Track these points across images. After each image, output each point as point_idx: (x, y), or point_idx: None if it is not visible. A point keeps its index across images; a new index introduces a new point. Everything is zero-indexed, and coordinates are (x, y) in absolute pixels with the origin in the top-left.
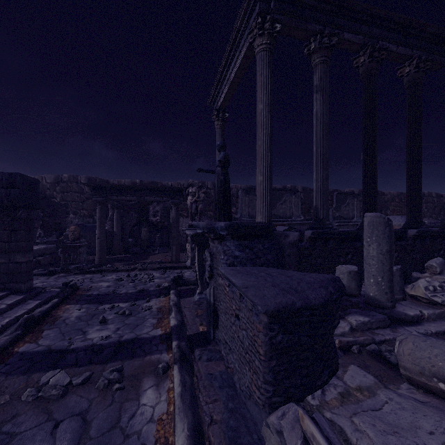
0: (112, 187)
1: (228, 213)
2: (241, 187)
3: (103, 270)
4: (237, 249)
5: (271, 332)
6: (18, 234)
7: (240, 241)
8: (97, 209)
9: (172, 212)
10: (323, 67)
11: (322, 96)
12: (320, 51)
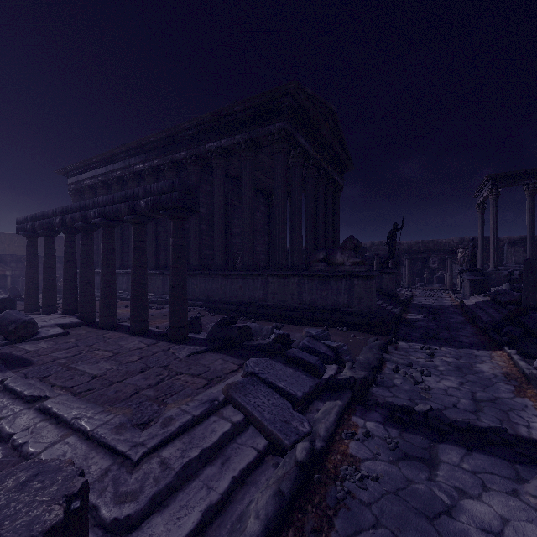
0: (414, 251)
1: (474, 264)
2: (514, 238)
3: (414, 288)
4: (469, 274)
5: (470, 284)
6: (398, 271)
7: (470, 272)
8: (406, 262)
9: (446, 261)
10: (530, 198)
11: (530, 211)
12: (528, 191)
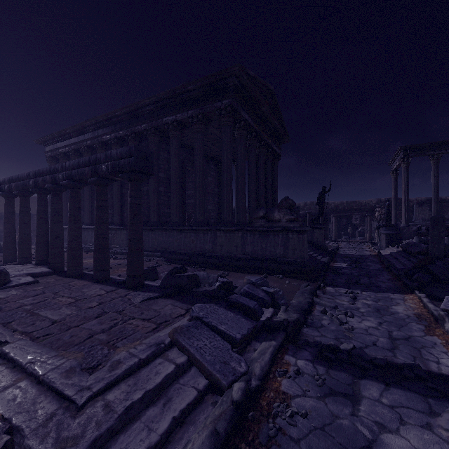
0: (340, 210)
1: (389, 221)
2: (421, 199)
3: (339, 241)
4: (385, 229)
5: (386, 237)
6: (327, 227)
7: (386, 227)
8: (333, 219)
9: (366, 218)
10: (435, 166)
11: (434, 177)
12: (433, 161)
